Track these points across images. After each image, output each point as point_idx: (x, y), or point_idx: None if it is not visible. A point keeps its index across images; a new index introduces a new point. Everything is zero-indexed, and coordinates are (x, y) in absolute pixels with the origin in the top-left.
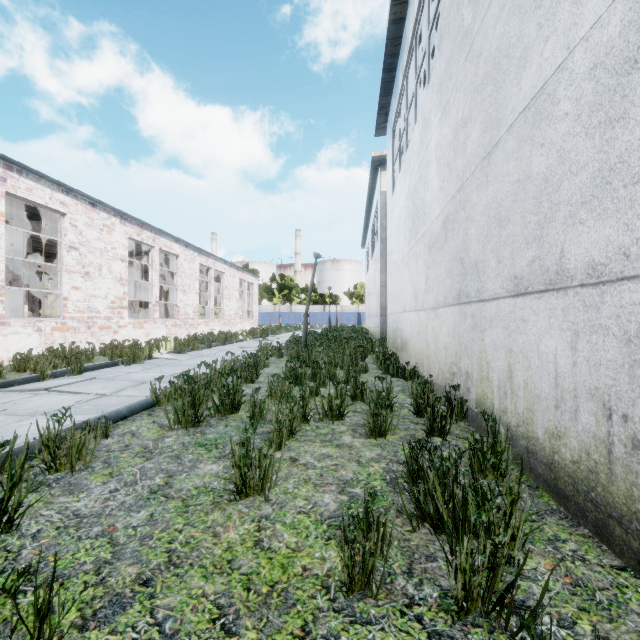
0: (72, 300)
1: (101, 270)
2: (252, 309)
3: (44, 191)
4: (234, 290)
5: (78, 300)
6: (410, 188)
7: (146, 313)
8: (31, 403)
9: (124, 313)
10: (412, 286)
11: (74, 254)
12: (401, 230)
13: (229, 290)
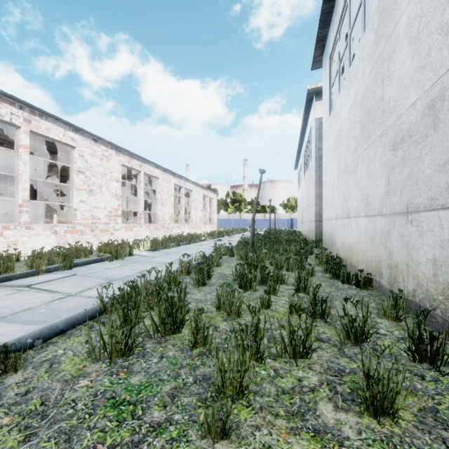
0: (80, 210)
1: (101, 188)
2: (212, 217)
3: (59, 130)
4: (199, 203)
5: (84, 210)
6: (357, 96)
7: (136, 220)
8: (4, 302)
9: (118, 220)
10: (361, 192)
11: (81, 176)
12: (343, 142)
13: (195, 203)
